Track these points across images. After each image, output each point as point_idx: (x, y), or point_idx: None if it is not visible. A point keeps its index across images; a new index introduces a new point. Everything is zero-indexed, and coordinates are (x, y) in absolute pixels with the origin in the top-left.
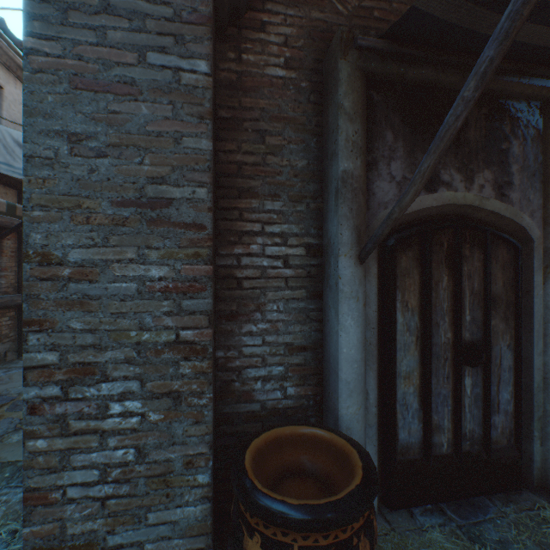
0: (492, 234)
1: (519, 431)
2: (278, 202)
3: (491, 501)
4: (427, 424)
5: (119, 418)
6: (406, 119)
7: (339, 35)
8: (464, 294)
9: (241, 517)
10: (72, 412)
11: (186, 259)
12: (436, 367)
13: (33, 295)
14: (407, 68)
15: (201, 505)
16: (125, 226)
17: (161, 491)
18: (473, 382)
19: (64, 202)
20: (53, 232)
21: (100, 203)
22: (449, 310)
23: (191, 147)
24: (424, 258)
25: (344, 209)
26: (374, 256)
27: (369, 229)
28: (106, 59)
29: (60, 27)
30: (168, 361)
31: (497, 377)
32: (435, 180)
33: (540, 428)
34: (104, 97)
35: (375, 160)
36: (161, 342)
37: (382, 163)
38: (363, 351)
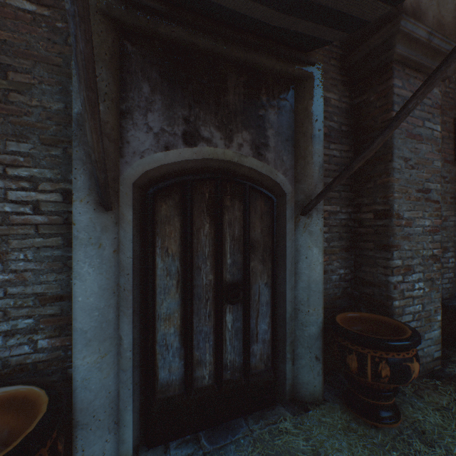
0: (251, 187)
1: (274, 356)
2: (27, 144)
3: (246, 421)
4: (187, 360)
5: None
6: (165, 75)
7: None
8: (226, 240)
9: None
10: None
11: None
12: (199, 307)
13: None
14: (157, 23)
15: None
16: None
17: None
18: (234, 318)
19: None
20: None
21: None
22: (211, 255)
23: None
24: (186, 206)
25: (79, 152)
26: (129, 203)
27: (124, 176)
28: None
29: None
30: None
31: (256, 311)
32: (195, 135)
33: (293, 350)
34: None
35: (131, 109)
36: None
37: (139, 113)
38: (112, 297)
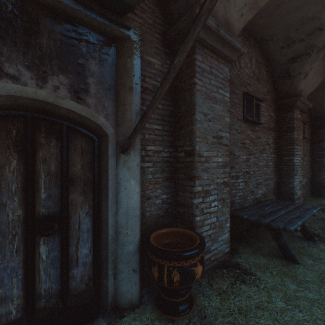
0: (70, 127)
1: (96, 275)
2: None
3: None
4: None
5: None
6: None
7: None
8: (40, 175)
9: None
10: None
11: None
12: (3, 244)
13: None
14: None
15: None
16: None
17: None
18: (50, 248)
19: None
20: None
21: None
22: (19, 190)
23: None
24: None
25: None
26: None
27: None
28: None
29: None
30: None
31: (76, 239)
32: None
33: (115, 267)
34: None
35: None
36: None
37: None
38: None
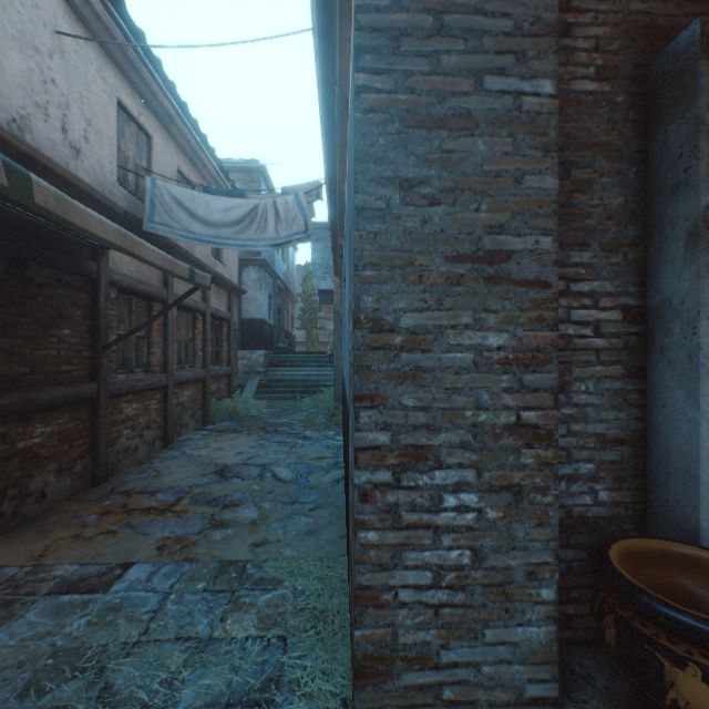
0: None
1: None
2: (587, 252)
3: None
4: None
5: (452, 513)
6: None
7: (698, 29)
8: None
9: (647, 643)
10: (403, 503)
11: (527, 324)
12: None
13: (363, 366)
14: None
15: (545, 627)
16: (460, 285)
17: (499, 604)
18: None
19: (395, 259)
20: (384, 294)
21: (432, 259)
22: None
23: (533, 187)
24: None
25: (705, 257)
26: None
27: None
28: (438, 90)
29: (391, 57)
30: (507, 448)
31: None
32: None
33: None
34: (437, 135)
35: None
36: (499, 424)
37: None
38: None
